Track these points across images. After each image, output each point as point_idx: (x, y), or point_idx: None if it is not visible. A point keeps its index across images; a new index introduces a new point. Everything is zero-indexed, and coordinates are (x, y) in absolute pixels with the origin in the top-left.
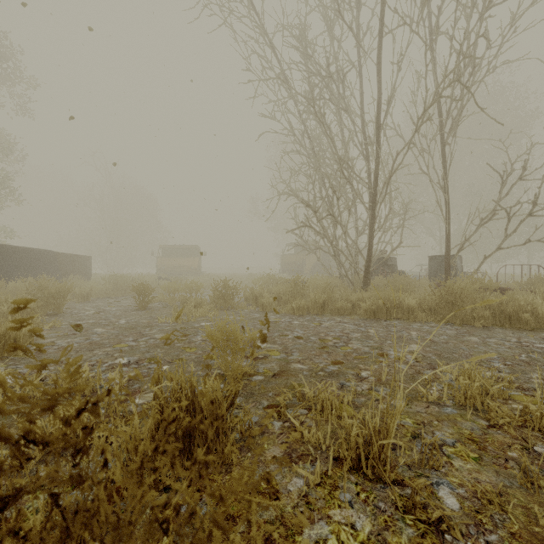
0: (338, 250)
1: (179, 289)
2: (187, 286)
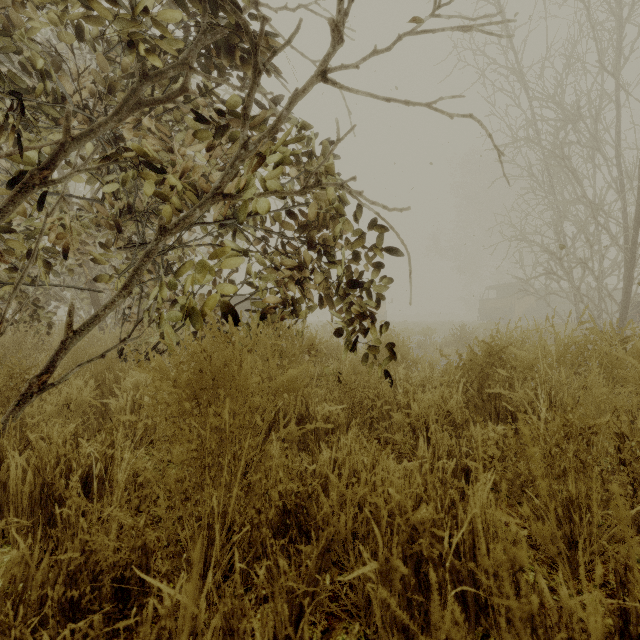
0: (582, 295)
1: (412, 334)
2: (422, 331)
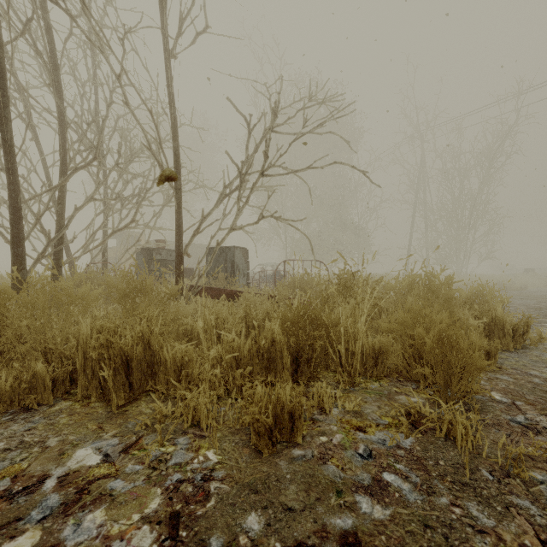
0: None
1: None
2: None
